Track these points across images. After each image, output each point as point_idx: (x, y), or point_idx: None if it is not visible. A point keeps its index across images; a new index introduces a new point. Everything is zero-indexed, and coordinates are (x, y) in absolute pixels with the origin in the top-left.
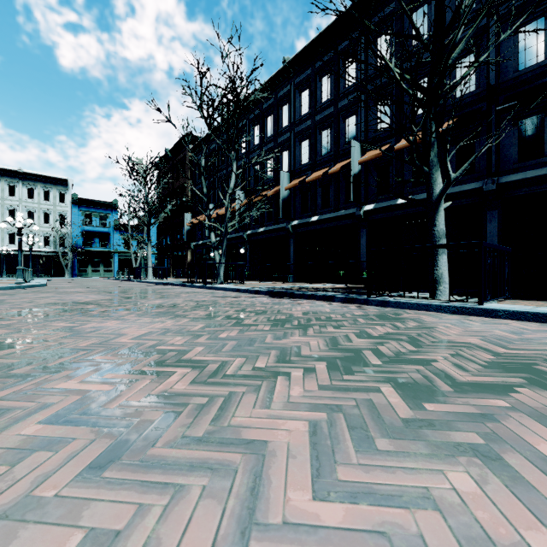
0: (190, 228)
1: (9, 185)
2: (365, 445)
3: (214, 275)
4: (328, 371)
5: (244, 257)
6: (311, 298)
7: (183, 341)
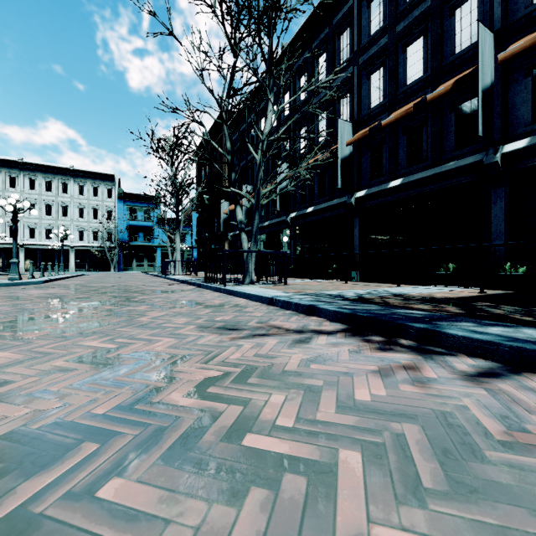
0: (227, 217)
1: (63, 183)
2: None
3: None
4: None
5: (288, 247)
6: None
7: None
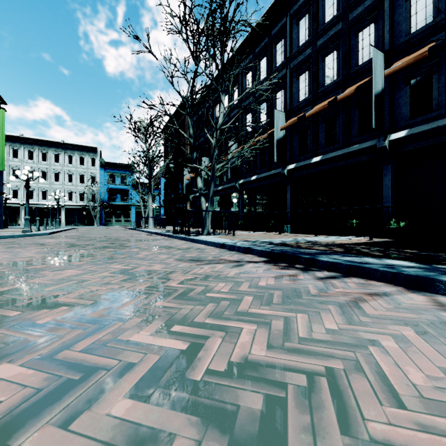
0: (188, 182)
1: (55, 154)
2: None
3: None
4: None
5: (237, 207)
6: (358, 274)
7: None
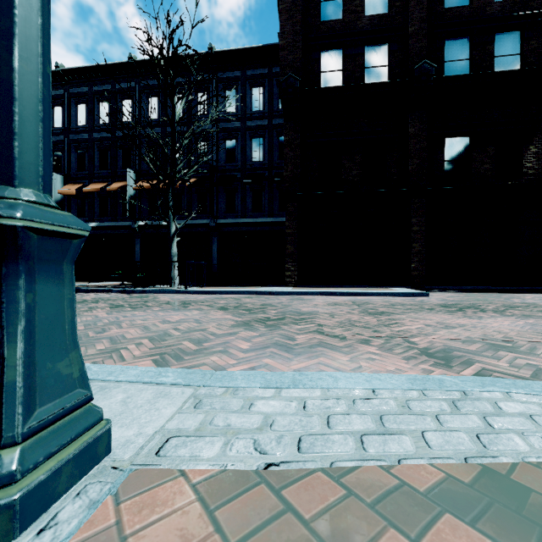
0: None
1: None
2: (119, 313)
3: None
4: (110, 308)
5: None
6: (94, 292)
7: None
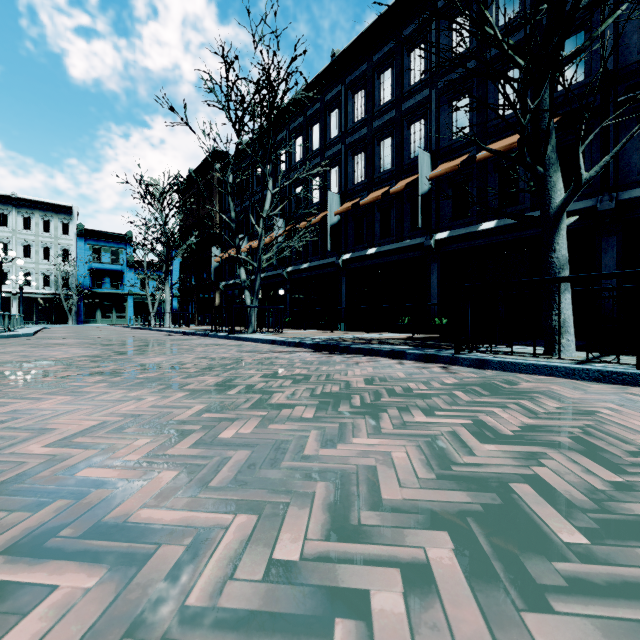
0: (218, 265)
1: (1, 214)
2: None
3: (246, 322)
4: (469, 582)
5: (284, 300)
6: (372, 354)
7: (145, 450)
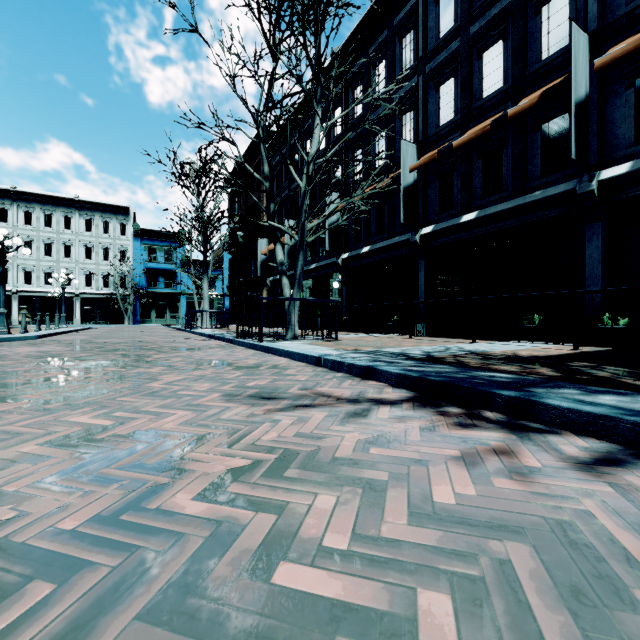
0: (265, 258)
1: (65, 217)
2: None
3: None
4: None
5: (339, 295)
6: None
7: None
